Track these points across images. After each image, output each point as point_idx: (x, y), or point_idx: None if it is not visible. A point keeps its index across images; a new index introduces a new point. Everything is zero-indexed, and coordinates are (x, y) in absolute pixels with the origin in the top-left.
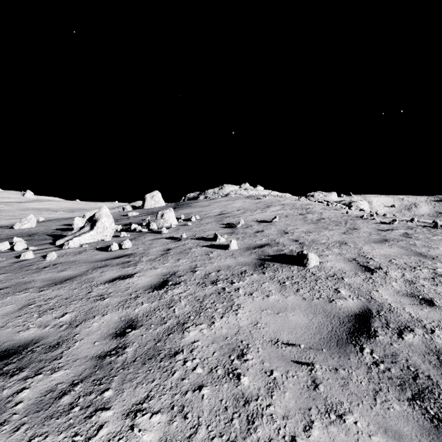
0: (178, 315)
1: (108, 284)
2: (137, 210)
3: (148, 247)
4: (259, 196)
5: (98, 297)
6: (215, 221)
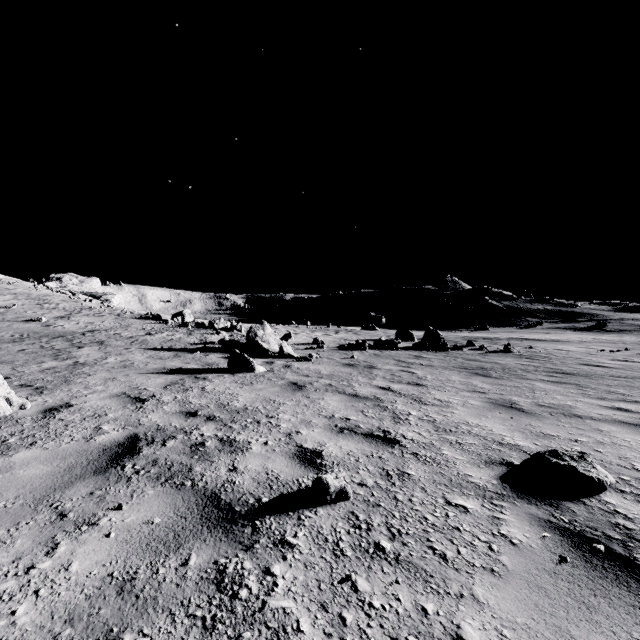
0: None
1: None
2: None
3: None
4: None
5: None
6: None
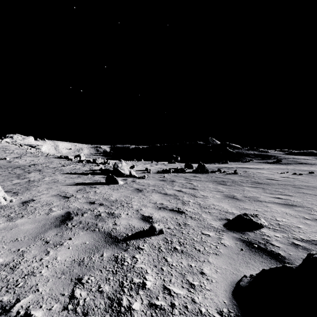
0: None
1: None
2: None
3: None
4: None
5: None
6: None
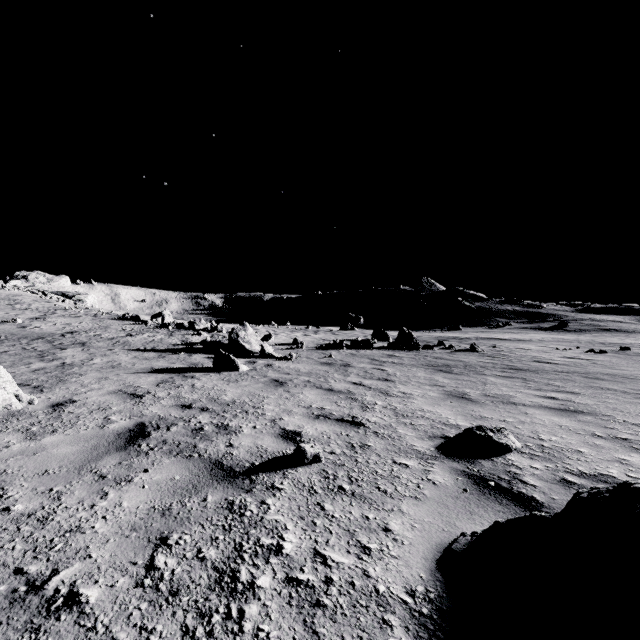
0: None
1: None
2: None
3: None
4: None
5: None
6: None
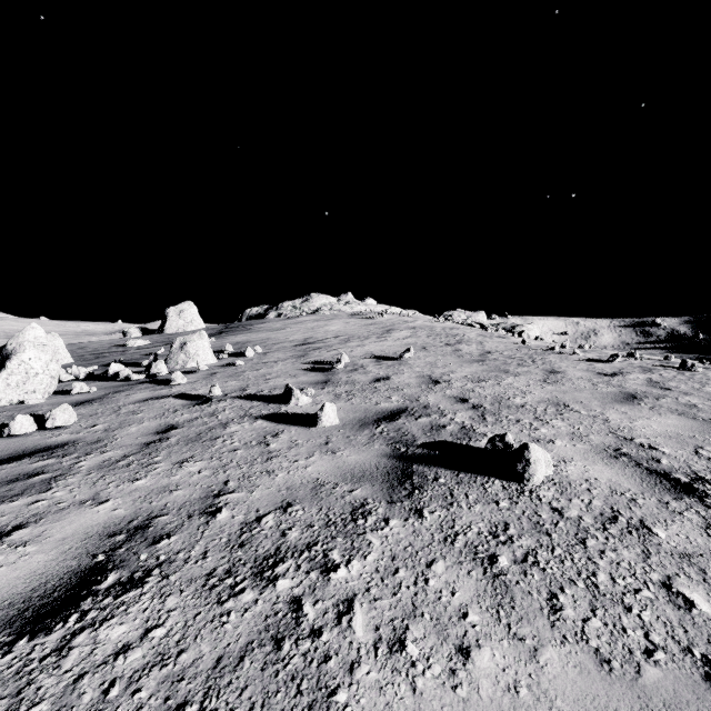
0: None
1: None
2: (150, 337)
3: (122, 422)
4: (371, 314)
5: None
6: (292, 357)
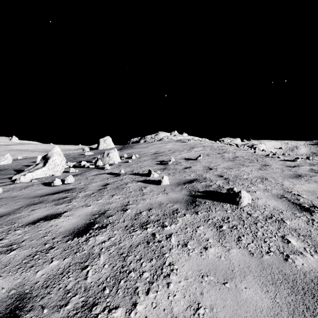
0: (89, 286)
1: (28, 226)
2: (93, 151)
3: (89, 182)
4: (185, 140)
5: (5, 247)
6: (150, 159)
